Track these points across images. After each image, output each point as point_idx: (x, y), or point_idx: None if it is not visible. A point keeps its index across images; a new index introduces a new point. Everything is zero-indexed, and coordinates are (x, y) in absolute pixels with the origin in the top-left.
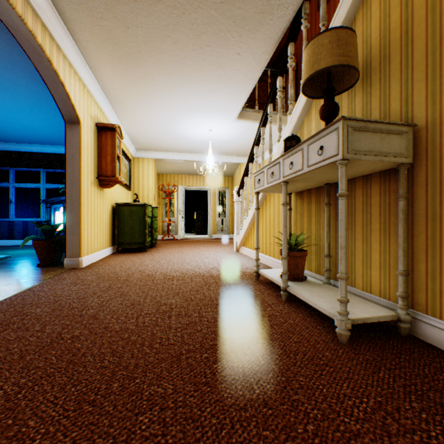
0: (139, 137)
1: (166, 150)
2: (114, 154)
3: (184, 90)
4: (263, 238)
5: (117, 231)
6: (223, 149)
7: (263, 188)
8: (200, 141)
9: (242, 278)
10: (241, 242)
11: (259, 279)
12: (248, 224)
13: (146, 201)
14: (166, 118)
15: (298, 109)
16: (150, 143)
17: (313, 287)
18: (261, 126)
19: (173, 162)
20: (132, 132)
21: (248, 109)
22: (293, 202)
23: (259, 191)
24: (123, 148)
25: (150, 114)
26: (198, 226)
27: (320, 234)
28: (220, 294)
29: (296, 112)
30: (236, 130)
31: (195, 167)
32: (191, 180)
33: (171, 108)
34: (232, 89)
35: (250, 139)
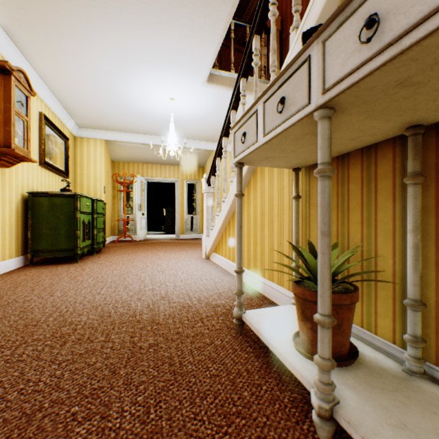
0: (75, 105)
1: (119, 128)
2: (8, 111)
3: (124, 16)
4: (245, 244)
5: (31, 233)
6: (190, 130)
7: (255, 147)
8: (160, 116)
9: (211, 327)
10: (212, 247)
11: (244, 331)
12: (221, 223)
13: (92, 193)
14: (107, 74)
15: (318, 4)
16: (95, 117)
17: (404, 403)
18: (240, 77)
19: (131, 147)
20: (63, 97)
21: (221, 71)
22: (301, 184)
23: (243, 158)
24: (53, 119)
25: (80, 64)
26: (168, 224)
27: (377, 246)
28: (148, 413)
29: (313, 12)
30: (207, 102)
31: (159, 154)
32: (154, 169)
33: (110, 54)
34: (197, 20)
35: (223, 116)
